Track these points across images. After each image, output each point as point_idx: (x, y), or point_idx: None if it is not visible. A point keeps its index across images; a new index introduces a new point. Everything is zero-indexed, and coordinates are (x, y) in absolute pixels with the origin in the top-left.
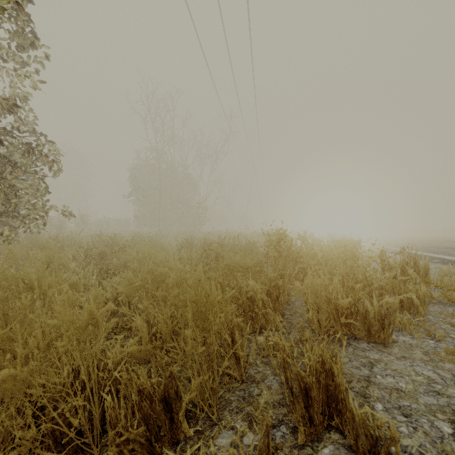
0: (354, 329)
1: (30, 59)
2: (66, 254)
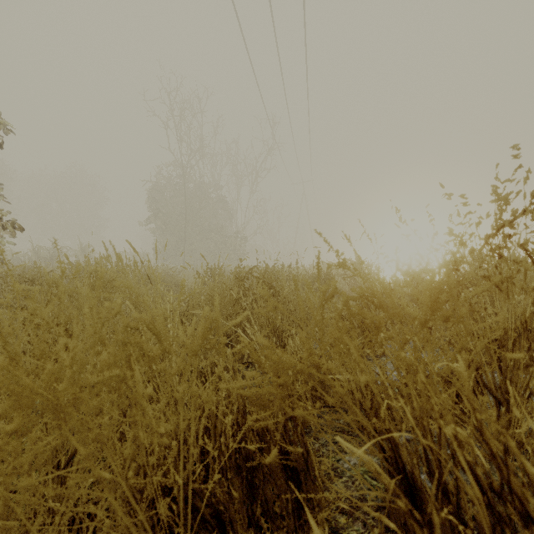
0: None
1: None
2: None
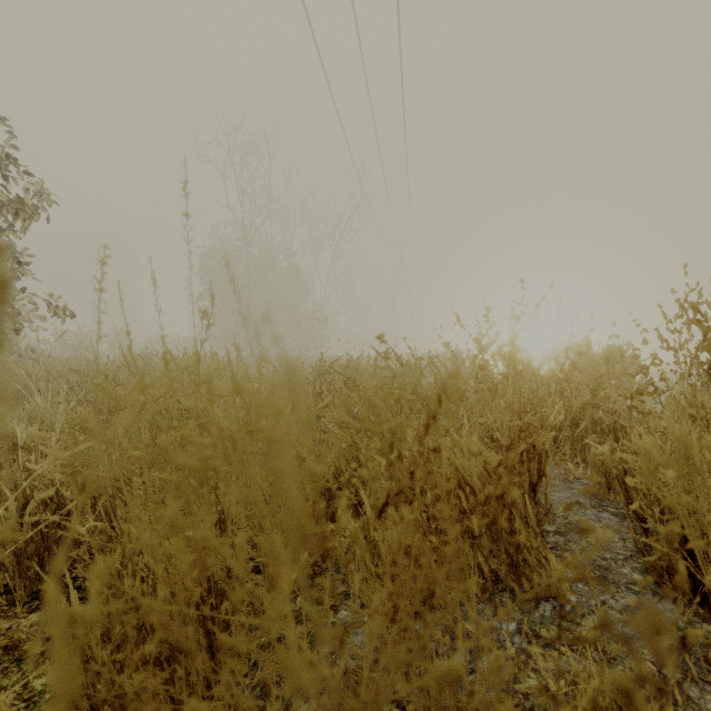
0: None
1: None
2: None
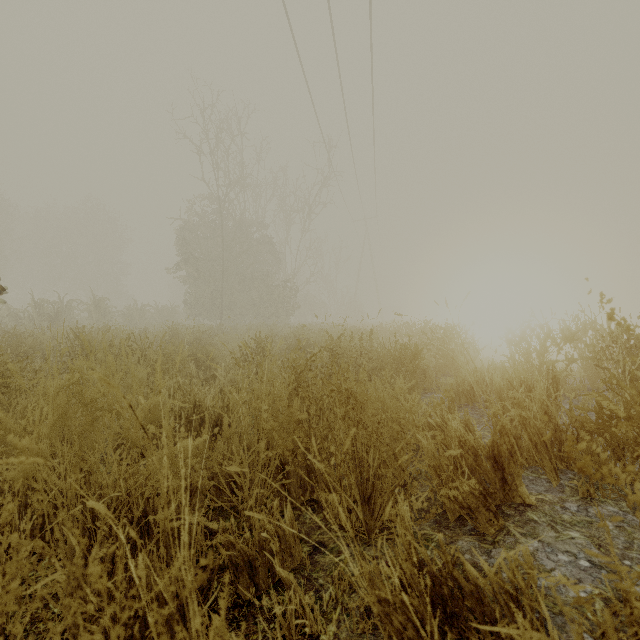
0: None
1: None
2: None
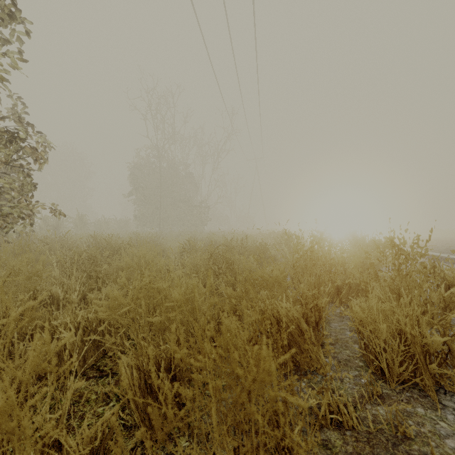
0: (441, 377)
1: (12, 36)
2: (40, 262)
